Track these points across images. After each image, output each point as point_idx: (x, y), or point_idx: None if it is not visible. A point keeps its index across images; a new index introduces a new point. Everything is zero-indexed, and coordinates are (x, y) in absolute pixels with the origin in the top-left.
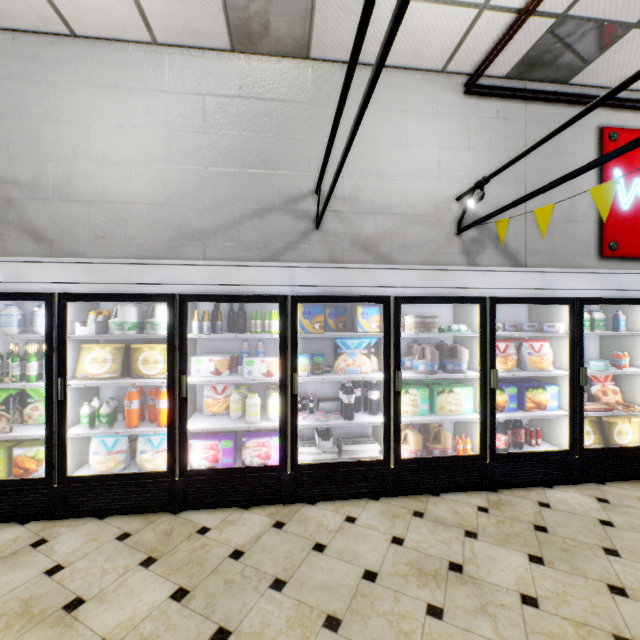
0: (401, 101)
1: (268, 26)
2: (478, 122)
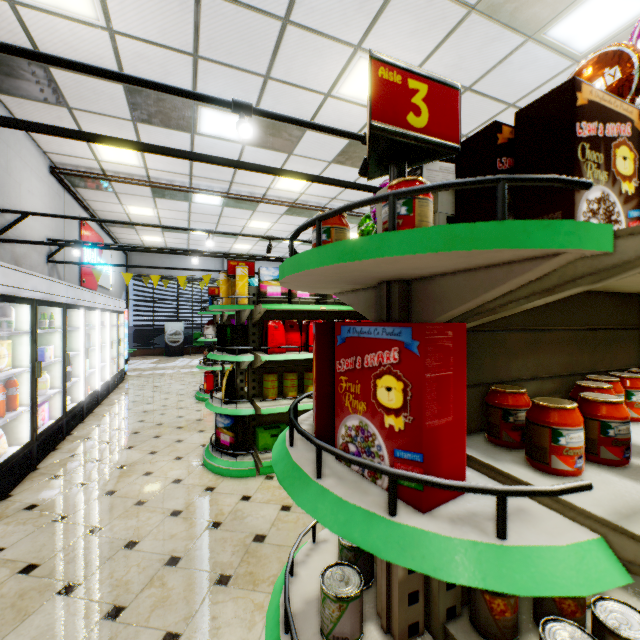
0: (30, 160)
1: (13, 77)
2: (53, 193)
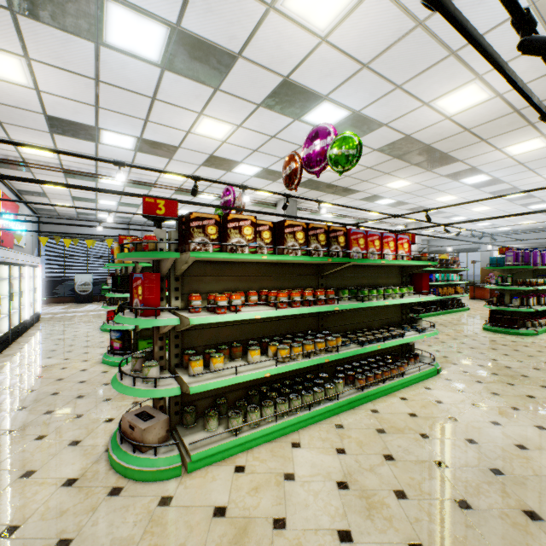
0: None
1: None
2: None
